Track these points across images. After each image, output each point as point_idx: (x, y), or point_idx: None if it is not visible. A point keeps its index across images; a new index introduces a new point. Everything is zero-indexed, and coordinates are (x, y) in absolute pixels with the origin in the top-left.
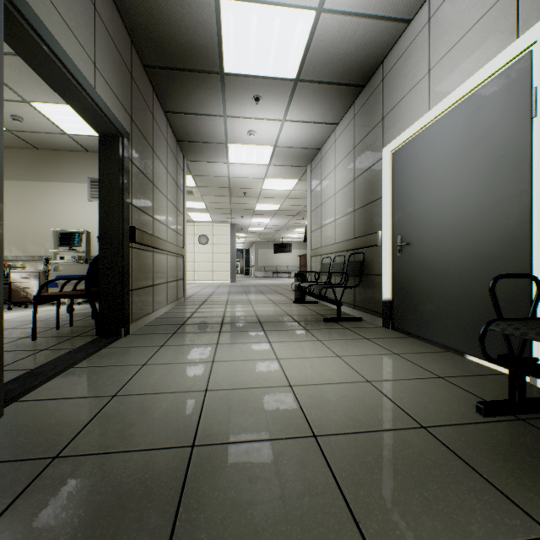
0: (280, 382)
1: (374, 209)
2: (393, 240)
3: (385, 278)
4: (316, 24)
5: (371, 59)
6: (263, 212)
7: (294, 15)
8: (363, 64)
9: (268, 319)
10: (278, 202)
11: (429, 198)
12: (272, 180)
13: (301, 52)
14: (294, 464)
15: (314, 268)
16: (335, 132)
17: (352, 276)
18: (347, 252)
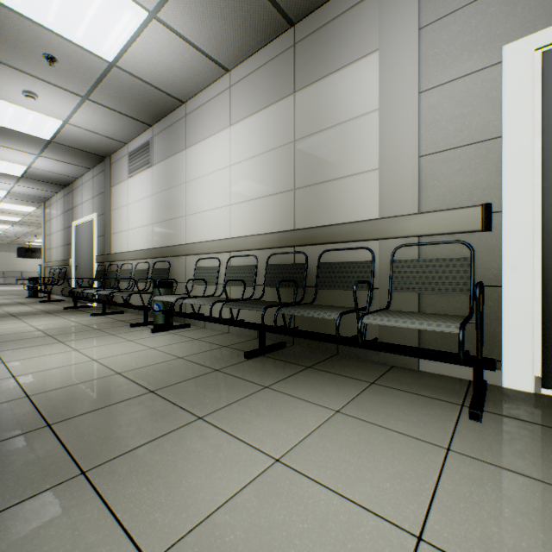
0: (2, 311)
1: (71, 248)
2: (75, 263)
3: (73, 280)
4: (29, 168)
5: (66, 181)
6: (1, 220)
7: (16, 165)
8: (62, 181)
9: (1, 304)
10: (19, 217)
11: (82, 250)
12: (10, 204)
13: (23, 172)
14: (3, 315)
15: (47, 275)
16: (57, 196)
17: (62, 279)
18: (62, 267)
